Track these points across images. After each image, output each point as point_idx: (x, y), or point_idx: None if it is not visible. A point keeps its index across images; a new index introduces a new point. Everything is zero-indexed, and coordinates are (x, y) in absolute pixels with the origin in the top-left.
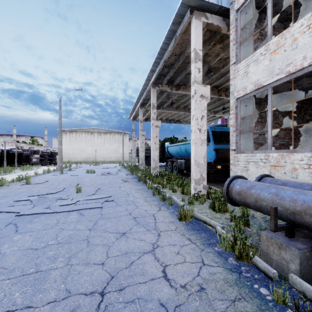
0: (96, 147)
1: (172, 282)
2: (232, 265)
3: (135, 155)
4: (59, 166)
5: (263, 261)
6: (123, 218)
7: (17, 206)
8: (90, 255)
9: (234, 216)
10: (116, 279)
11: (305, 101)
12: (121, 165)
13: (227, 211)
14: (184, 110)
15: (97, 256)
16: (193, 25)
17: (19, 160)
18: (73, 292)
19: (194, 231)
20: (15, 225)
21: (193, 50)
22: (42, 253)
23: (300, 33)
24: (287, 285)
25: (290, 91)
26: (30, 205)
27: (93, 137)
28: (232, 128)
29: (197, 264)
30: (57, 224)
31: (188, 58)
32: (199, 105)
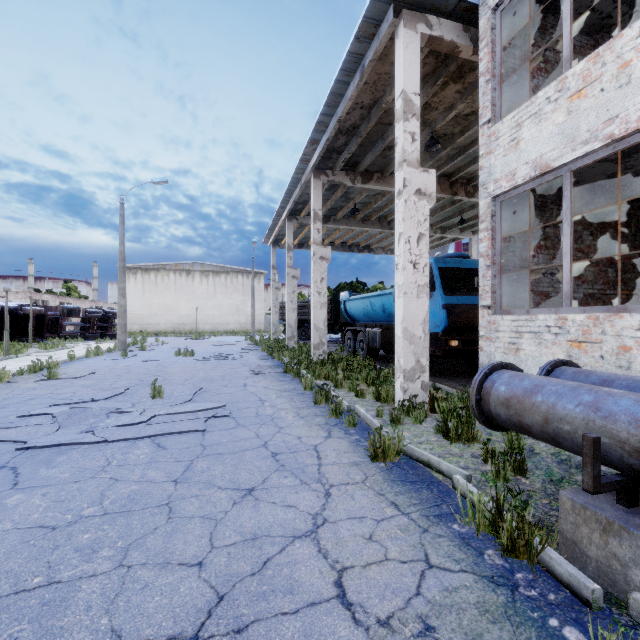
0: (197, 302)
1: (359, 610)
2: (494, 569)
3: (278, 319)
4: (119, 341)
5: (565, 561)
6: (249, 454)
7: (24, 427)
8: (173, 542)
9: (491, 451)
10: (228, 602)
11: (639, 202)
12: (249, 339)
13: (476, 440)
14: (380, 226)
15: (189, 544)
16: (400, 41)
17: (38, 329)
18: (128, 636)
19: (405, 485)
20: (14, 472)
21: (400, 95)
22: (65, 537)
23: (637, 50)
24: (626, 620)
25: (608, 181)
26: (52, 425)
27: (192, 281)
28: (483, 260)
29: (414, 565)
30: (105, 470)
31: (390, 115)
32: (413, 211)
